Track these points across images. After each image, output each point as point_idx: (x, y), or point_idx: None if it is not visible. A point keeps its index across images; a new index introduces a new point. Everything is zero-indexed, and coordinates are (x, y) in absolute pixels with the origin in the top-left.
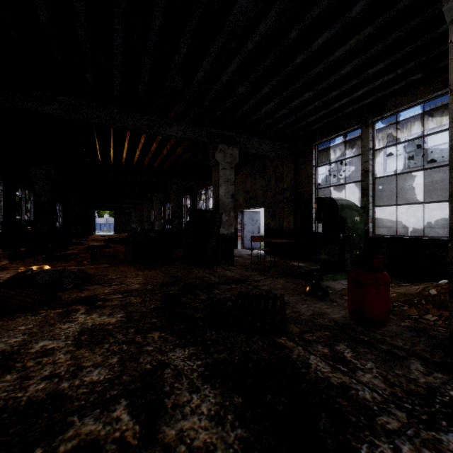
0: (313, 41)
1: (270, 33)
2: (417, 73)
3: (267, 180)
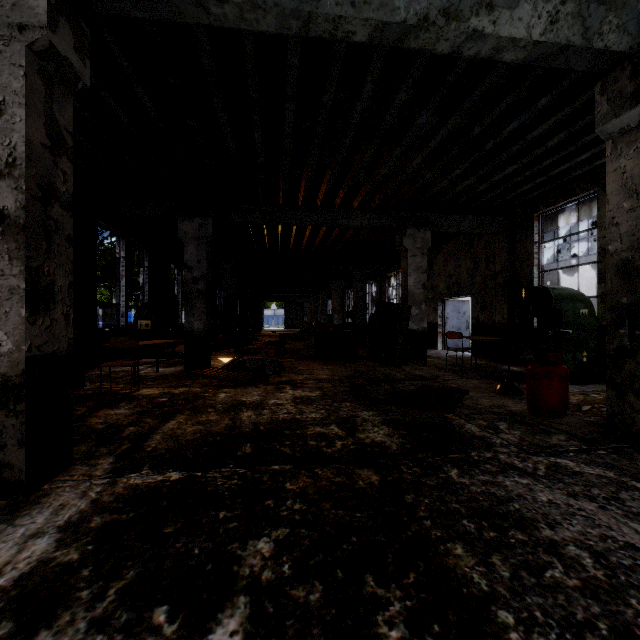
0: (501, 129)
1: (453, 130)
2: None
3: (475, 261)
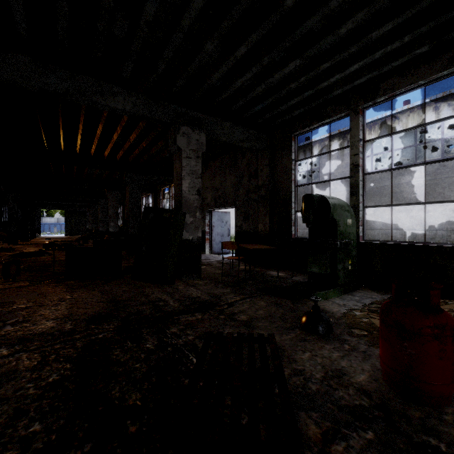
0: None
1: None
2: (424, 44)
3: (238, 176)
